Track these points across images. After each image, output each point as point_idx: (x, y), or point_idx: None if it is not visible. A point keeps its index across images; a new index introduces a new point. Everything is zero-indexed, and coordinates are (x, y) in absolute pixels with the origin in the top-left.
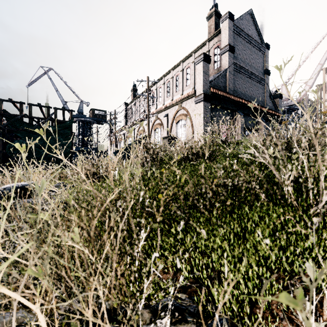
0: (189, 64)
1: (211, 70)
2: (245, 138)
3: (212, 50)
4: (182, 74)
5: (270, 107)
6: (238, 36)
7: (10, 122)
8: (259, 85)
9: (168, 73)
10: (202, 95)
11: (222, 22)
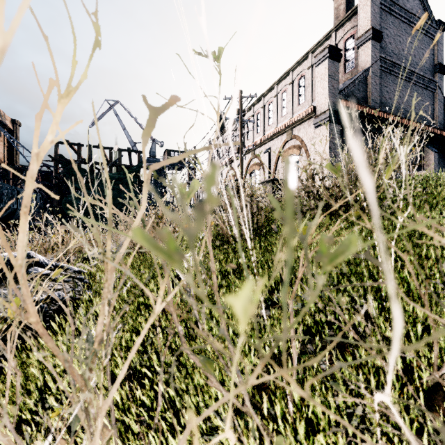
0: (303, 72)
1: (340, 76)
2: None
3: (341, 44)
4: (291, 89)
5: (444, 127)
6: (387, 13)
7: (67, 169)
8: (425, 91)
9: (271, 90)
10: (327, 112)
11: None
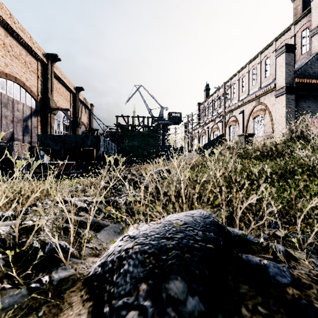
0: (269, 54)
1: (298, 56)
2: (294, 145)
3: (298, 34)
4: (259, 67)
5: None
6: None
7: (122, 130)
8: None
9: (244, 68)
10: (284, 88)
11: (312, 0)
